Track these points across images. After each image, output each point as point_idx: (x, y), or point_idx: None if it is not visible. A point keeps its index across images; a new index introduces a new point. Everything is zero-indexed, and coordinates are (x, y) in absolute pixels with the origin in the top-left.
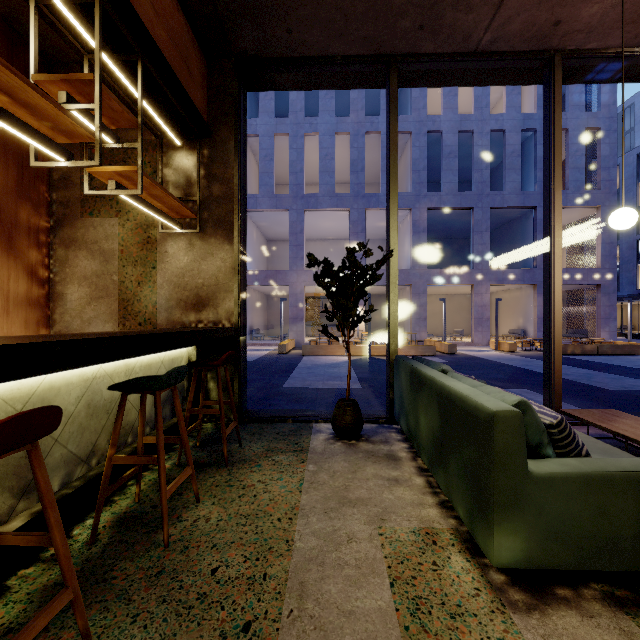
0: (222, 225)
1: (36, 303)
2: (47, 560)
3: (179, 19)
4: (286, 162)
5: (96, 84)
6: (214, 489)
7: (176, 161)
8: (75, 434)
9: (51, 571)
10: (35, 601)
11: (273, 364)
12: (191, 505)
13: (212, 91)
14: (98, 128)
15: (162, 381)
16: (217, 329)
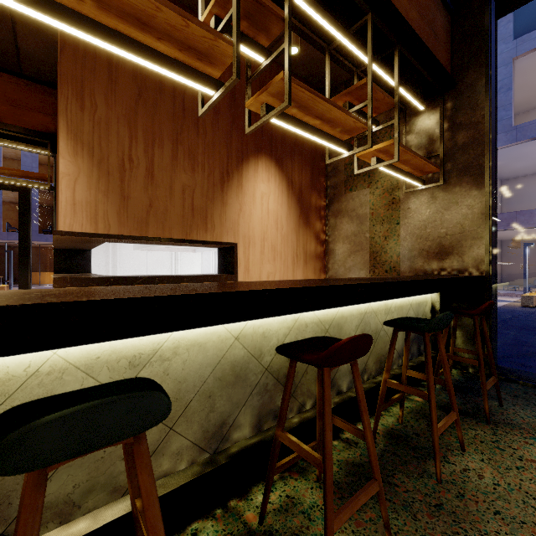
0: (468, 171)
1: (319, 257)
2: (344, 441)
3: None
4: (530, 84)
5: (368, 85)
6: (478, 444)
7: (418, 125)
8: None
9: (348, 451)
10: (343, 469)
11: (516, 318)
12: (455, 450)
13: (456, 42)
14: (369, 118)
15: (432, 325)
16: (467, 277)
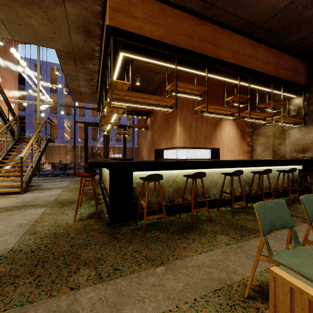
0: None
1: (249, 152)
2: None
3: (294, 62)
4: None
5: (271, 103)
6: None
7: (293, 102)
8: (267, 181)
9: None
10: None
11: None
12: (298, 204)
13: (309, 72)
14: (272, 113)
15: (289, 170)
16: (310, 159)
